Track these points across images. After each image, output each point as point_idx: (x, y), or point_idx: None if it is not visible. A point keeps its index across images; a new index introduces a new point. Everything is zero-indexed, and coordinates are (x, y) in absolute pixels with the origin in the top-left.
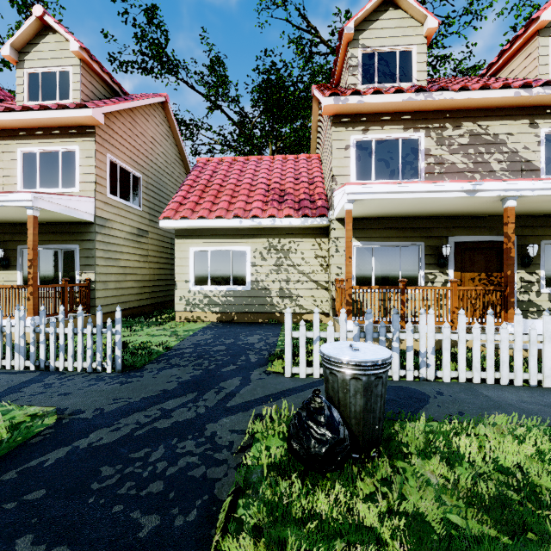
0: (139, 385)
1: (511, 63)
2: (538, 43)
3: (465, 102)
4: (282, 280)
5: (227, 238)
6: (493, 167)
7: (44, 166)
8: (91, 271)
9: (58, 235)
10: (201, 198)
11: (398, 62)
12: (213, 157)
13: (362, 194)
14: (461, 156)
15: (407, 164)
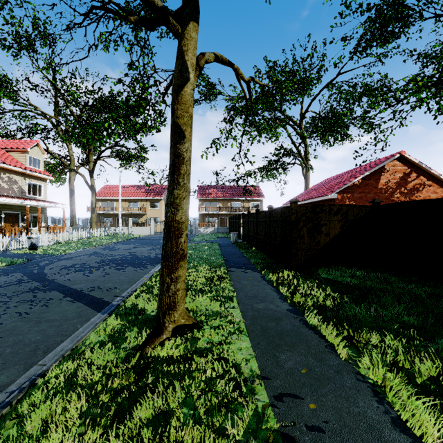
0: None
1: (16, 153)
2: (26, 155)
3: (9, 168)
4: None
5: None
6: (15, 190)
7: None
8: None
9: None
10: None
11: None
12: None
13: None
14: (6, 184)
15: None
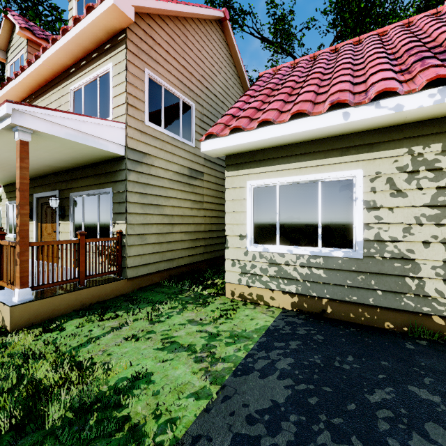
0: None
1: None
2: None
3: None
4: None
5: (312, 159)
6: None
7: (87, 101)
8: (122, 221)
9: (96, 178)
10: (265, 103)
11: None
12: None
13: None
14: None
15: None
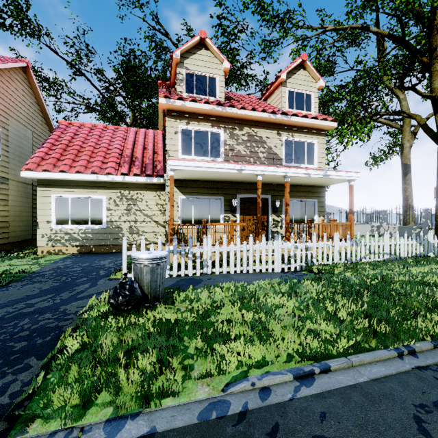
0: (5, 295)
1: (272, 96)
2: (281, 89)
3: (244, 116)
4: (132, 220)
5: (86, 189)
6: (260, 155)
7: None
8: None
9: None
10: (63, 155)
11: (208, 83)
12: (77, 115)
13: (179, 166)
14: (244, 147)
15: (214, 148)
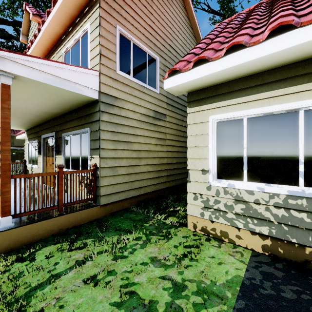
0: None
1: None
2: None
3: None
4: None
5: (290, 85)
6: None
7: (73, 59)
8: (97, 156)
9: (78, 120)
10: (227, 38)
11: None
12: None
13: None
14: None
15: None
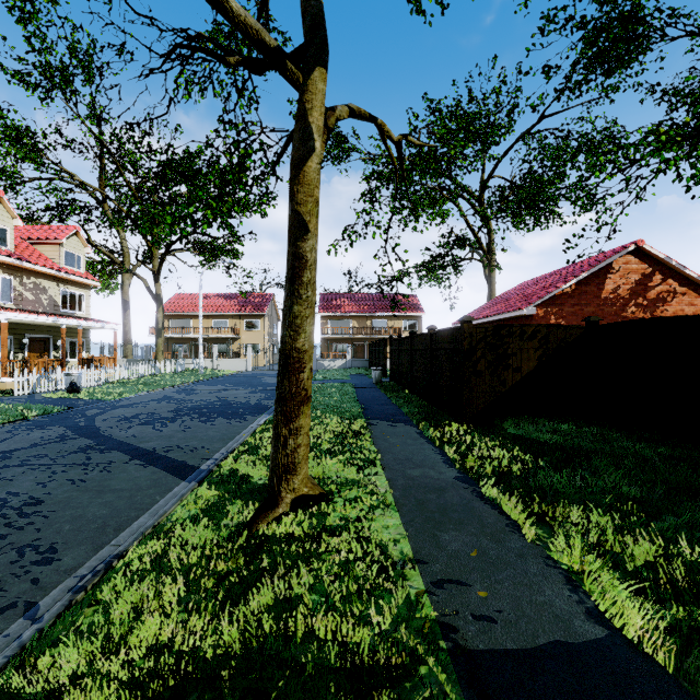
0: None
1: (44, 246)
2: (60, 249)
3: (36, 269)
4: None
5: None
6: (44, 302)
7: None
8: None
9: None
10: None
11: (0, 233)
12: None
13: (15, 317)
14: (31, 293)
15: (5, 292)
